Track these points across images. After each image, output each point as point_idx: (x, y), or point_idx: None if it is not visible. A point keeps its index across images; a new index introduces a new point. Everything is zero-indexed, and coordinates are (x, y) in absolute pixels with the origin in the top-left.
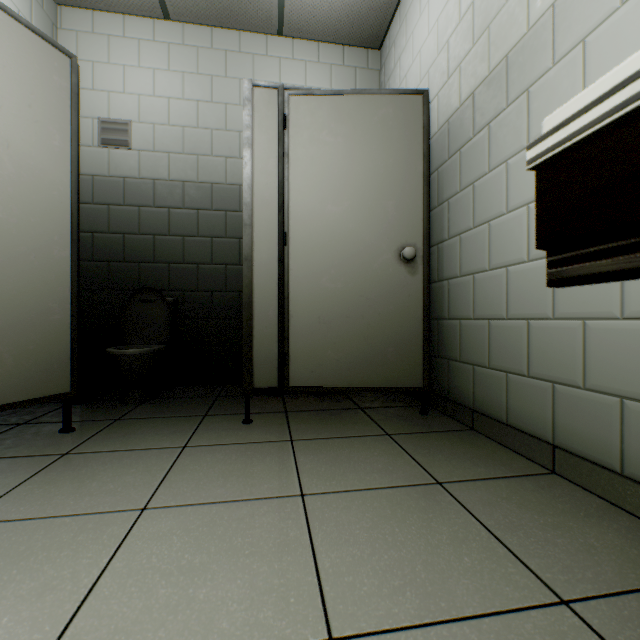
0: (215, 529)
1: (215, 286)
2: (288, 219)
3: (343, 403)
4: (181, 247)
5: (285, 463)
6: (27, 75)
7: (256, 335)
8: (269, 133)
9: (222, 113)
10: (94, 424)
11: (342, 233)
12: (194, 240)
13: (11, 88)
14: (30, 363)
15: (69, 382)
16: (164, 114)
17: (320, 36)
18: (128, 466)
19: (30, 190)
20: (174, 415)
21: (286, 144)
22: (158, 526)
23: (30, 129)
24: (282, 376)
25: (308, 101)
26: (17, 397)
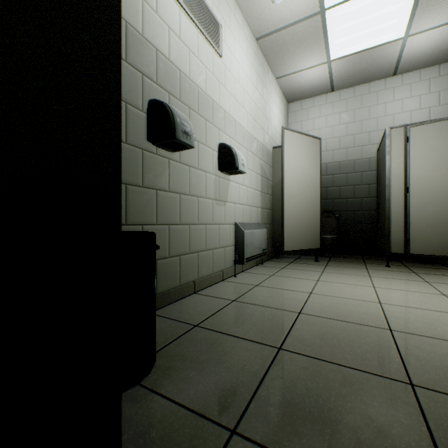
0: (397, 281)
1: (355, 208)
2: (408, 181)
3: (440, 267)
4: (338, 192)
5: (414, 276)
6: (311, 151)
7: (392, 231)
8: (398, 146)
9: (359, 125)
10: (322, 260)
11: (441, 185)
12: (344, 188)
13: (309, 157)
14: (312, 237)
15: (319, 245)
16: (330, 134)
17: (421, 67)
18: (351, 270)
19: (312, 186)
20: (350, 261)
21: (407, 149)
22: (378, 279)
23: (312, 167)
24: (405, 249)
25: (420, 128)
26: (310, 247)
